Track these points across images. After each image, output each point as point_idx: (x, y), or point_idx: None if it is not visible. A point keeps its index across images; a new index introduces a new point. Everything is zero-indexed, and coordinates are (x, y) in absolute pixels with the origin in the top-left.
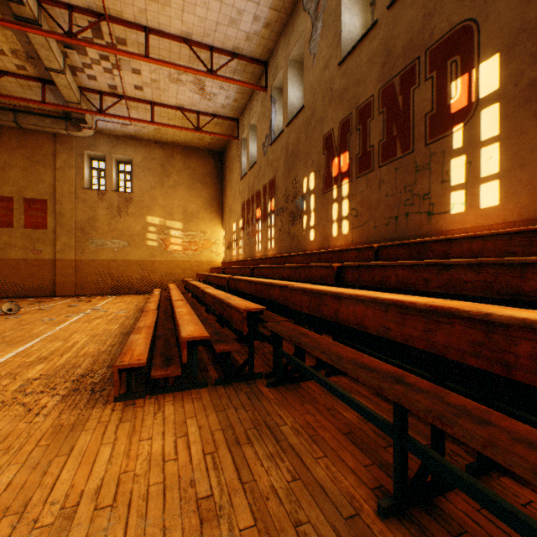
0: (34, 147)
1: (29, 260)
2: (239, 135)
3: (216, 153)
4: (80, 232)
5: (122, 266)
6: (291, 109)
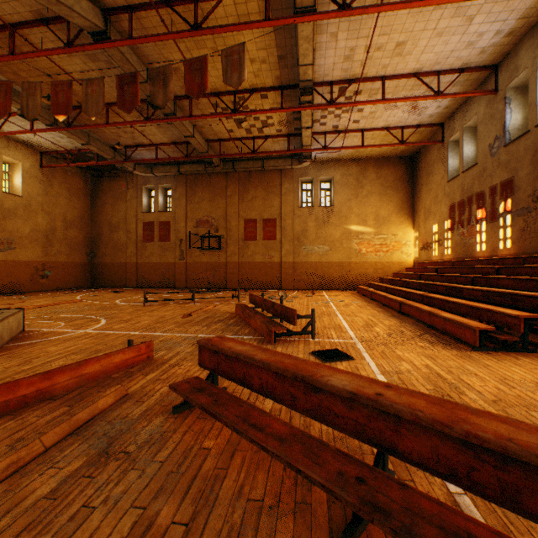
0: (268, 181)
1: (265, 263)
2: (444, 138)
3: (406, 159)
4: (296, 241)
5: (325, 267)
6: None
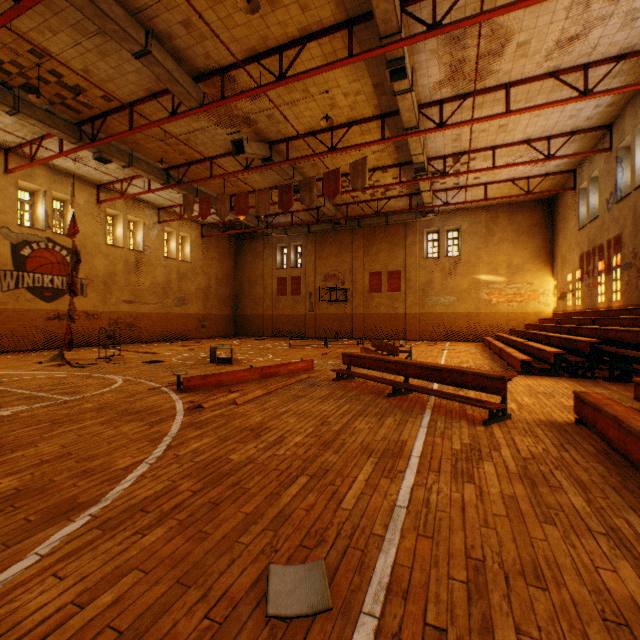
0: (393, 235)
1: (390, 314)
2: (575, 185)
3: (544, 201)
4: (420, 292)
5: (452, 318)
6: (639, 173)
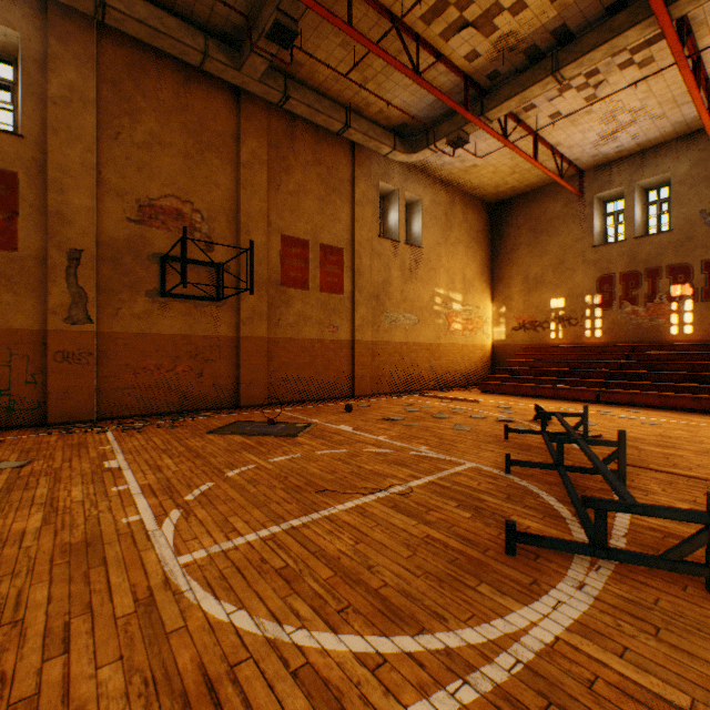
0: (329, 165)
1: (324, 341)
2: (584, 191)
3: (487, 206)
4: (374, 301)
5: (413, 351)
6: None
